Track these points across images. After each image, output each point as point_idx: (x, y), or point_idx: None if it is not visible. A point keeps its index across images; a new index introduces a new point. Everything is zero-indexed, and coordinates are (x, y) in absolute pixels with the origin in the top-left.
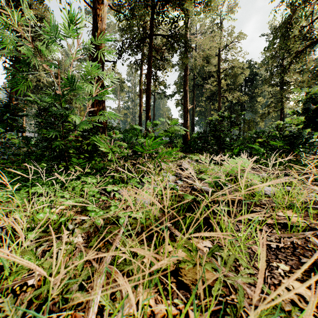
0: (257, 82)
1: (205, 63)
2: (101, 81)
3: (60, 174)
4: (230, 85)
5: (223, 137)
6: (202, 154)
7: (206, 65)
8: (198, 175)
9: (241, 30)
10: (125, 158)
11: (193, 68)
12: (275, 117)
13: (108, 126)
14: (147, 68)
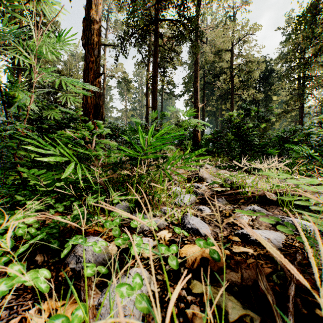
0: (272, 79)
1: (217, 58)
2: (96, 68)
3: (3, 193)
4: (245, 81)
5: (250, 136)
6: (215, 157)
7: (218, 60)
8: (271, 218)
9: (255, 22)
10: (114, 166)
11: (203, 65)
12: (291, 117)
13: (112, 127)
14: (153, 60)
